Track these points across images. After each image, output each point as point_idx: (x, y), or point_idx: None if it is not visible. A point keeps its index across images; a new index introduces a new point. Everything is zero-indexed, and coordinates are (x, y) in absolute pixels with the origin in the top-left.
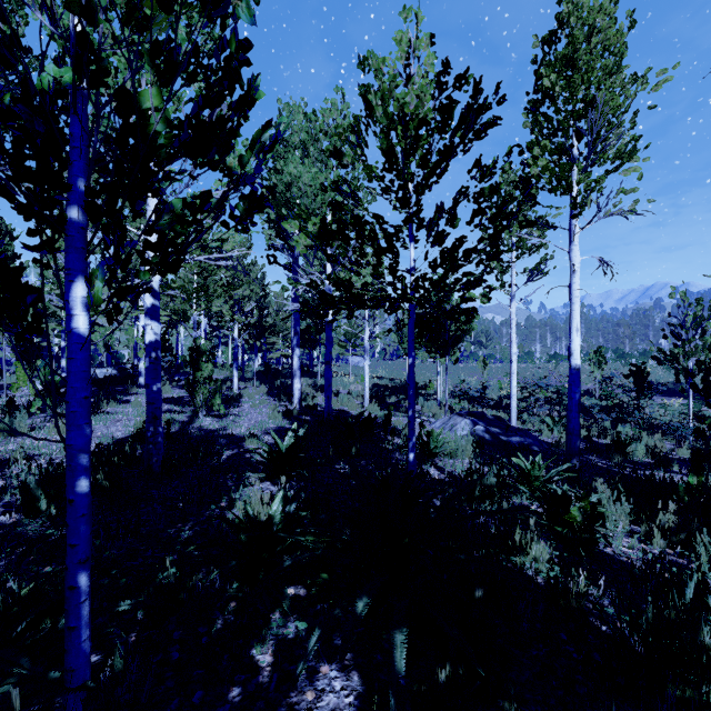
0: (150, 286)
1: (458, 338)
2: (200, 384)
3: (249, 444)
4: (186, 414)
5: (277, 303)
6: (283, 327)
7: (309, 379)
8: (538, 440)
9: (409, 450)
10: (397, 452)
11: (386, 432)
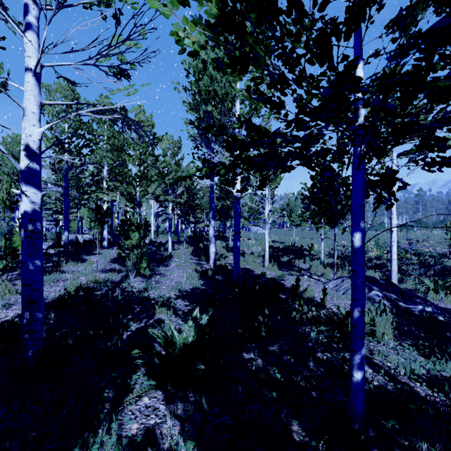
0: (25, 145)
1: (346, 211)
2: (129, 251)
3: (159, 313)
4: (121, 274)
5: (202, 190)
6: (206, 206)
7: (223, 242)
8: (439, 308)
9: (353, 366)
10: (310, 332)
11: (293, 303)
